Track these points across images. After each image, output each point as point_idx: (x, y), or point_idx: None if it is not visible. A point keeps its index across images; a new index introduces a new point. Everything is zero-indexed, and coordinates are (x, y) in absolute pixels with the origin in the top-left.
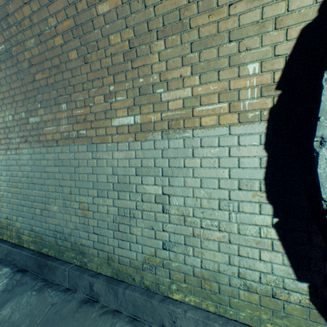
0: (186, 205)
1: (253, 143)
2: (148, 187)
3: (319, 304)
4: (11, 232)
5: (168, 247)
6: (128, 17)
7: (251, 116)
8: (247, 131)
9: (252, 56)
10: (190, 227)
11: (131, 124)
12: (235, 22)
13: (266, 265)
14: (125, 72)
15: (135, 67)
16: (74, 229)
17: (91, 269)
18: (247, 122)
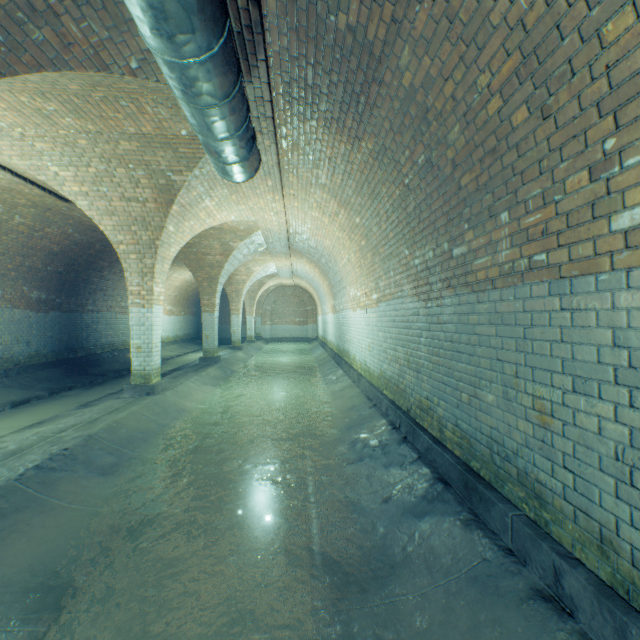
0: None
1: None
2: None
3: None
4: (431, 419)
5: None
6: None
7: None
8: None
9: None
10: None
11: None
12: None
13: None
14: None
15: None
16: (521, 445)
17: (556, 539)
18: None
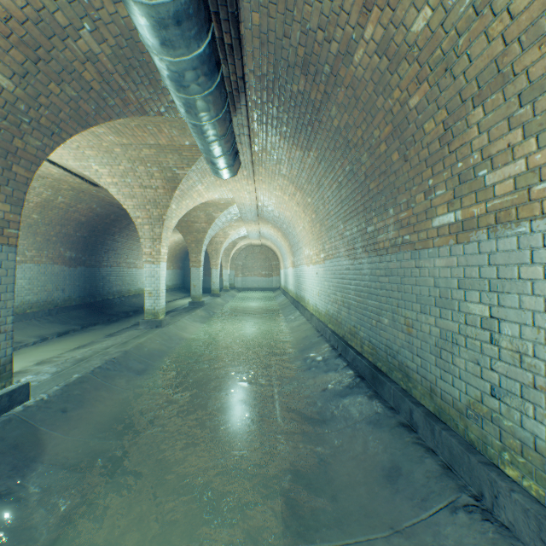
0: (522, 337)
1: None
2: (472, 305)
3: None
4: (356, 340)
5: (497, 394)
6: (437, 98)
7: None
8: None
9: None
10: (529, 373)
11: (451, 223)
12: None
13: None
14: (442, 159)
15: (452, 151)
16: (400, 347)
17: (414, 396)
18: None
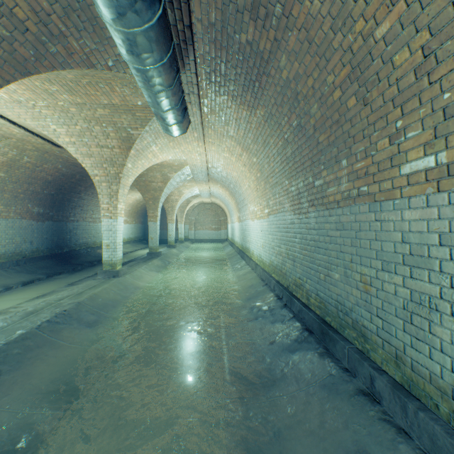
0: None
1: None
2: None
3: None
4: (302, 292)
5: None
6: (417, 18)
7: None
8: None
9: None
10: None
11: (430, 168)
12: None
13: None
14: (418, 94)
15: (434, 80)
16: (354, 304)
17: (373, 360)
18: None
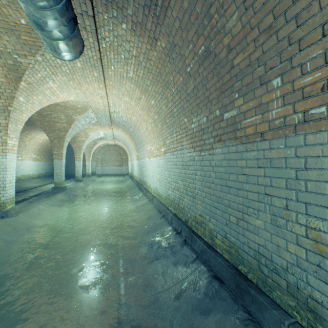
0: None
1: None
2: None
3: None
4: (204, 230)
5: None
6: None
7: None
8: None
9: None
10: None
11: None
12: None
13: None
14: None
15: None
16: (293, 264)
17: None
18: None
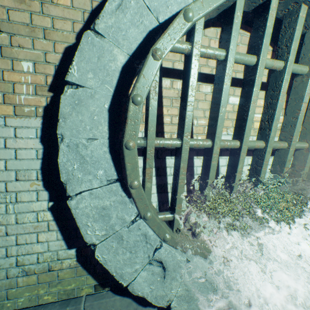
0: None
1: (30, 136)
2: None
3: (83, 261)
4: None
5: None
6: None
7: (28, 111)
8: (25, 124)
9: (26, 55)
10: None
11: None
12: (4, 14)
13: (44, 245)
14: None
15: None
16: None
17: None
18: (24, 116)
